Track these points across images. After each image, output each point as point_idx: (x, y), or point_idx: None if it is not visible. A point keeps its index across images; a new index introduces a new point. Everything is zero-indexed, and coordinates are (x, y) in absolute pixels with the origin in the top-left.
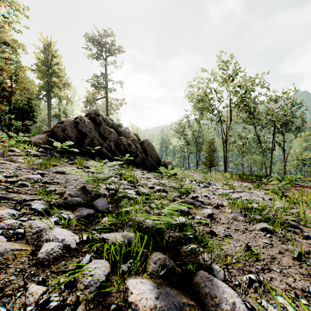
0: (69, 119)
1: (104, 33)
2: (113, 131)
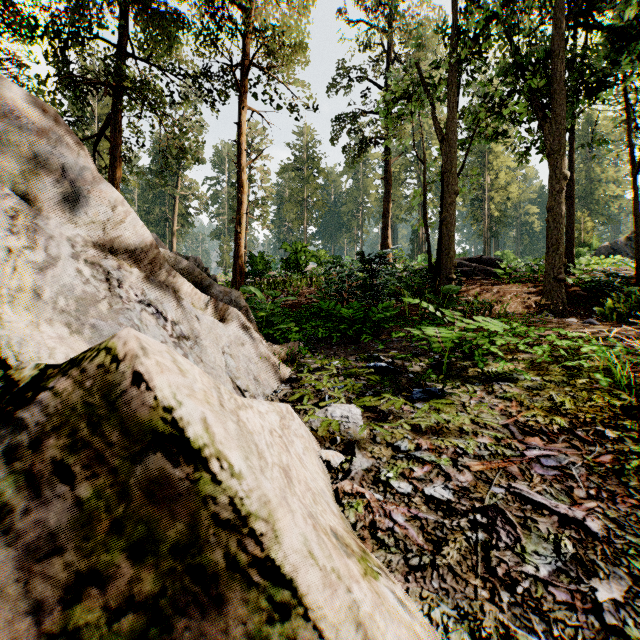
0: (605, 244)
1: None
2: None
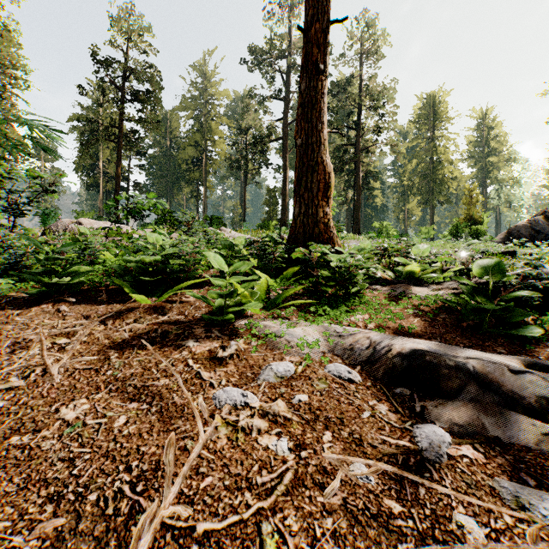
0: (522, 222)
1: None
2: None
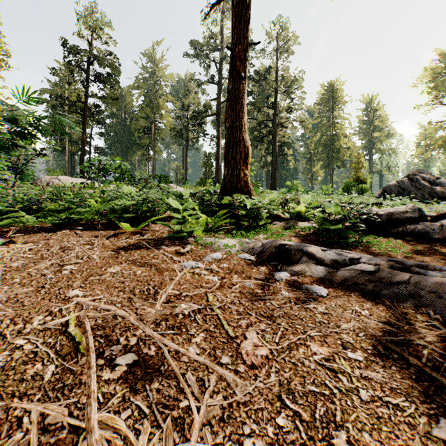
0: (393, 182)
1: (443, 52)
2: (426, 185)
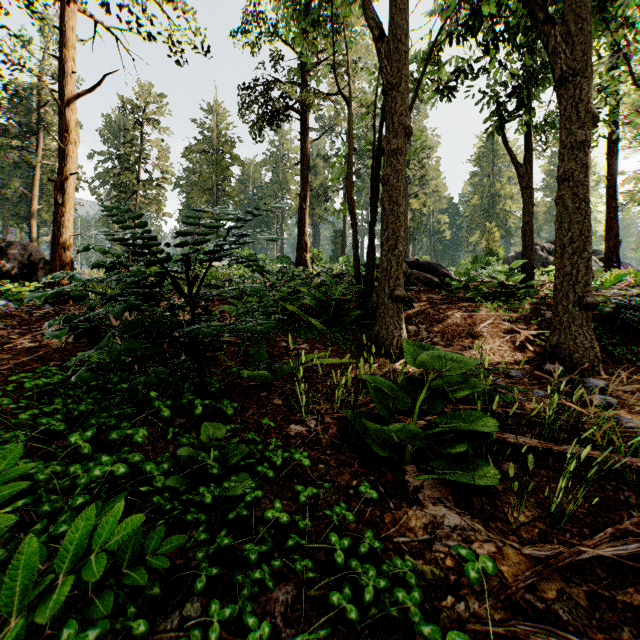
0: (512, 254)
1: None
2: (543, 255)
